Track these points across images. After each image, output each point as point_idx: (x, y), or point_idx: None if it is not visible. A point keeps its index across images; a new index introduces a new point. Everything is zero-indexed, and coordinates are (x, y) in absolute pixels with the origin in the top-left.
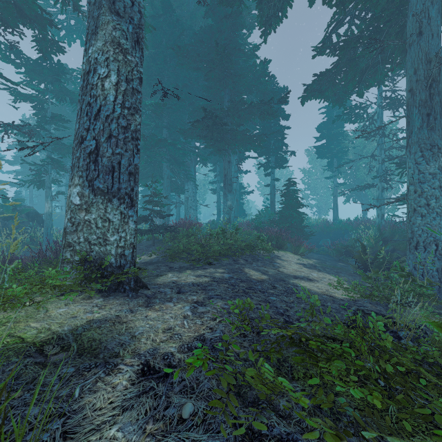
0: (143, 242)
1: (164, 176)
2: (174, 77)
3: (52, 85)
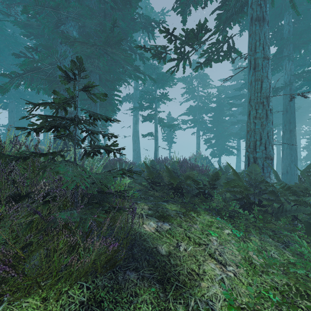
0: None
1: None
2: None
3: None
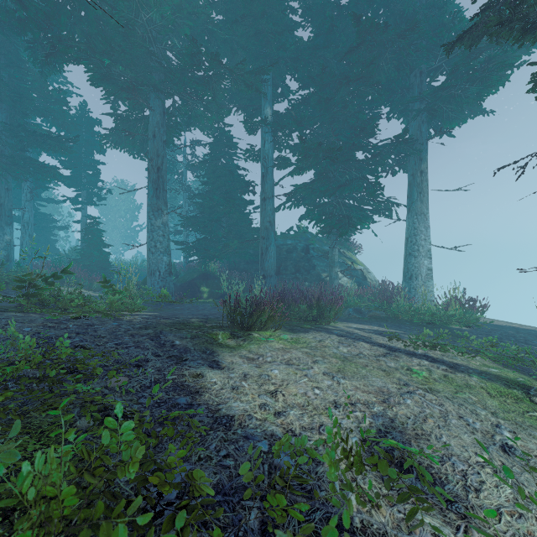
0: None
1: None
2: None
3: None
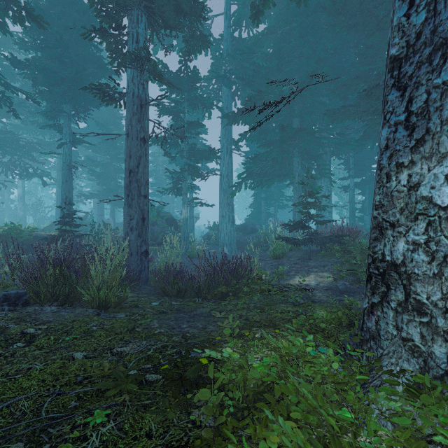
0: (288, 253)
1: (294, 174)
2: (309, 53)
3: (188, 94)
